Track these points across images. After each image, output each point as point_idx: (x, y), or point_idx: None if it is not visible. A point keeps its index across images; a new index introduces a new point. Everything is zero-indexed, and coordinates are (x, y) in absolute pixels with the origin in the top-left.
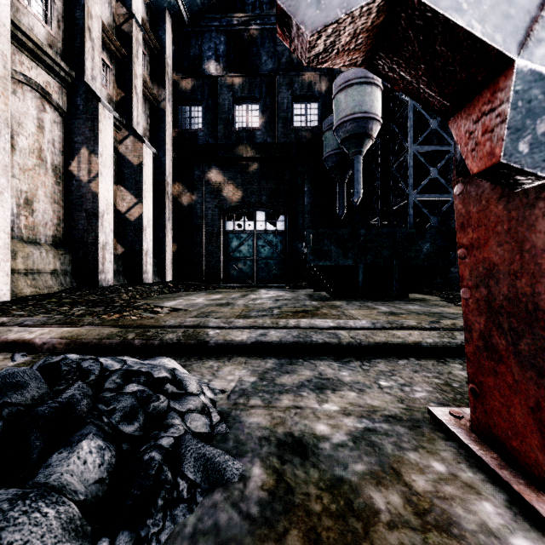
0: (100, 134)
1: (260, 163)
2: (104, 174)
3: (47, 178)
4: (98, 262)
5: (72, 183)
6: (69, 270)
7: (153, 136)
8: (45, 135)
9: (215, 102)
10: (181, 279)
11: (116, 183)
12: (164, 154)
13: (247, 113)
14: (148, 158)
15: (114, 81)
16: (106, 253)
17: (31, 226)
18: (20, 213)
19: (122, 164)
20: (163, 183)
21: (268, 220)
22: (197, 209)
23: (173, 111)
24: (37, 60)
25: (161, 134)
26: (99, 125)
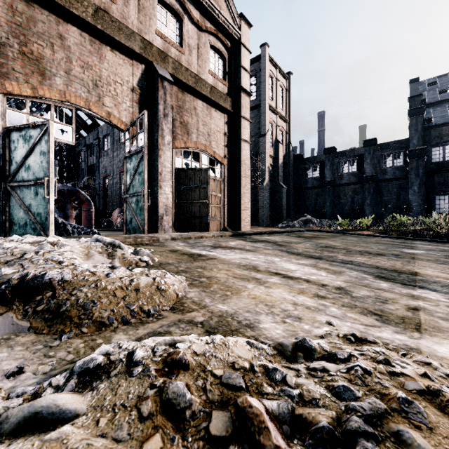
0: None
1: None
2: None
3: None
4: None
5: None
6: None
7: None
8: None
9: None
10: None
11: None
12: None
13: None
14: None
15: None
16: None
17: None
18: None
19: None
20: None
21: None
22: None
23: None
24: None
25: None
26: None
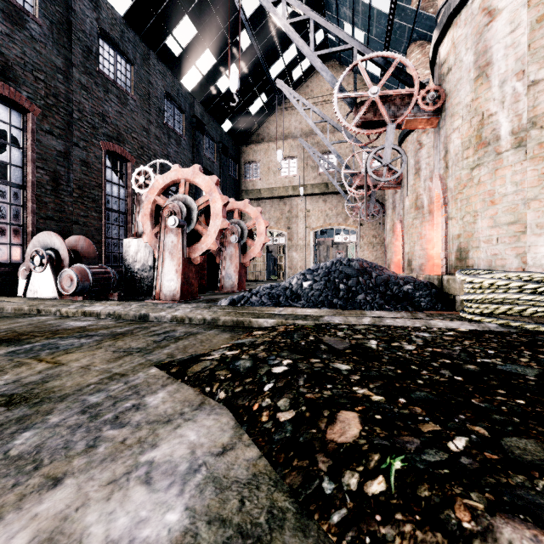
0: None
1: None
2: None
3: None
4: None
5: None
6: None
7: None
8: None
9: None
10: None
11: None
12: None
13: None
14: None
15: None
16: None
17: None
18: None
19: None
20: None
21: None
22: None
23: None
24: None
25: None
26: None
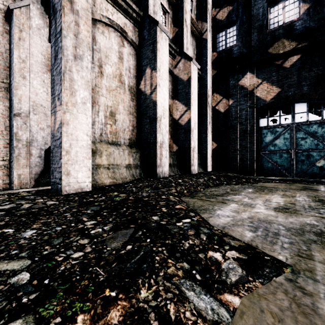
0: (158, 52)
1: (299, 54)
2: (161, 85)
3: (125, 96)
4: (156, 158)
5: (141, 98)
6: (139, 164)
7: (198, 62)
8: (124, 64)
9: (249, 15)
10: (219, 170)
11: (172, 98)
12: (206, 73)
13: (283, 10)
14: (194, 74)
15: (171, 22)
16: (163, 150)
17: (114, 132)
18: (106, 122)
19: (176, 83)
20: (205, 95)
21: (311, 111)
22: (231, 112)
23: (212, 40)
24: (117, 6)
25: (203, 59)
26: (157, 45)
